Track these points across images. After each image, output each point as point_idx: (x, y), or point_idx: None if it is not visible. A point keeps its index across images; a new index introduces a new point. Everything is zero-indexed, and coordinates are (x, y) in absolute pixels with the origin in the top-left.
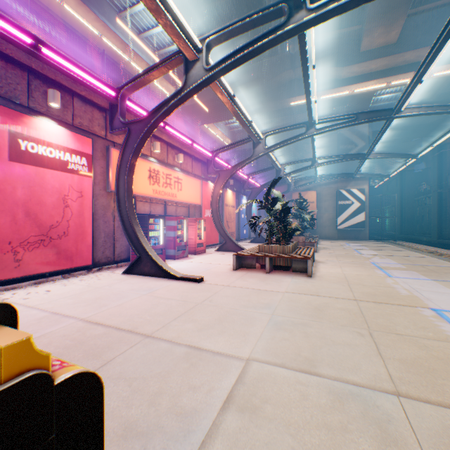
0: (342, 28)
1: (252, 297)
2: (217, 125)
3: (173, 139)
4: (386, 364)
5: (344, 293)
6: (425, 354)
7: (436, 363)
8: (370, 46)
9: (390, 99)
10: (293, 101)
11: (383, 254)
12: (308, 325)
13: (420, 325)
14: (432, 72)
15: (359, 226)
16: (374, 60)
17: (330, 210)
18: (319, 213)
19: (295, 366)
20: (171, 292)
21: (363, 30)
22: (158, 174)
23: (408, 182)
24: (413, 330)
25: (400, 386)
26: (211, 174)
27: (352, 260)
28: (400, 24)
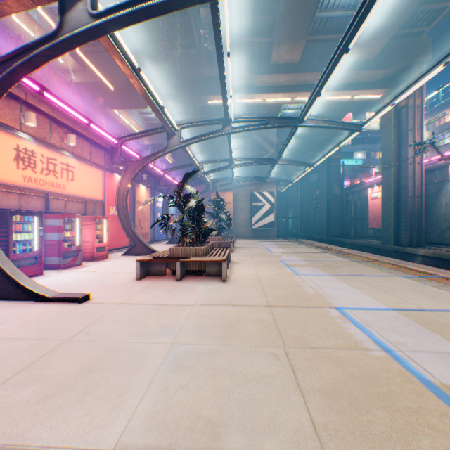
0: (256, 37)
1: (152, 318)
2: (131, 113)
3: (60, 113)
4: (307, 403)
5: (259, 298)
6: (343, 374)
7: (356, 386)
8: (279, 60)
9: (294, 115)
10: (212, 100)
11: (290, 252)
12: (217, 353)
13: (331, 330)
14: (324, 95)
15: (270, 225)
16: (282, 74)
17: (245, 211)
18: (236, 213)
19: (191, 446)
20: (27, 324)
21: (274, 43)
22: (34, 155)
23: (305, 189)
24: (325, 338)
25: (328, 443)
26: (117, 164)
27: (265, 259)
28: (302, 47)
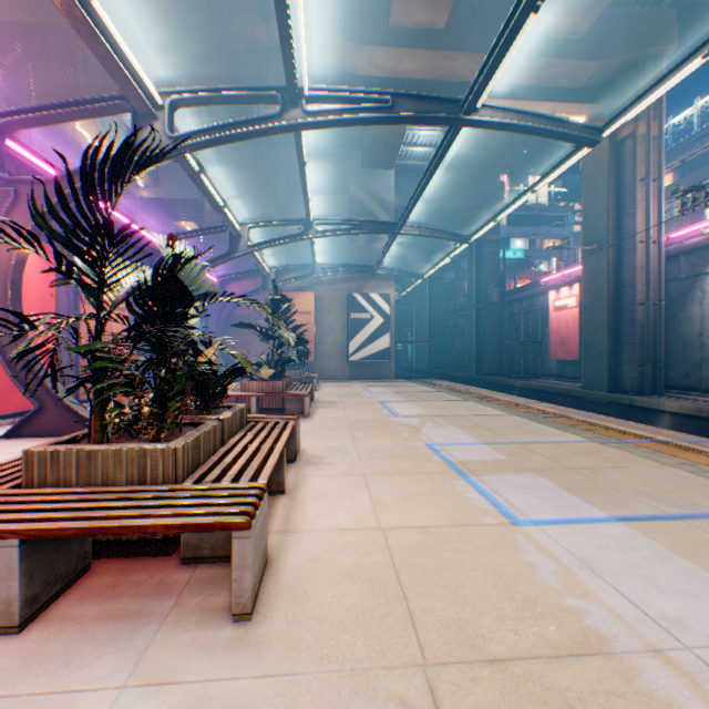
0: None
1: None
2: (103, 124)
3: None
4: None
5: None
6: None
7: None
8: (406, 18)
9: (424, 159)
10: None
11: (436, 414)
12: None
13: None
14: None
15: (383, 356)
16: (412, 50)
17: (338, 329)
18: (321, 333)
19: None
20: None
21: None
22: None
23: (438, 294)
24: None
25: None
26: None
27: (389, 441)
28: None
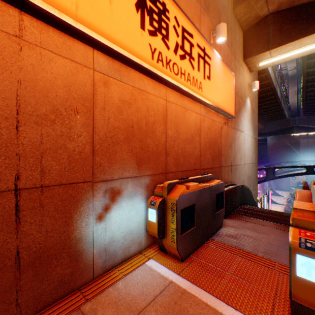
0: None
1: None
2: None
3: None
4: None
5: None
6: None
7: None
8: None
9: None
10: (293, 134)
11: None
12: None
13: None
14: None
15: None
16: None
17: (313, 178)
18: (306, 178)
19: None
20: None
21: None
22: None
23: None
24: None
25: None
26: (260, 174)
27: None
28: None
